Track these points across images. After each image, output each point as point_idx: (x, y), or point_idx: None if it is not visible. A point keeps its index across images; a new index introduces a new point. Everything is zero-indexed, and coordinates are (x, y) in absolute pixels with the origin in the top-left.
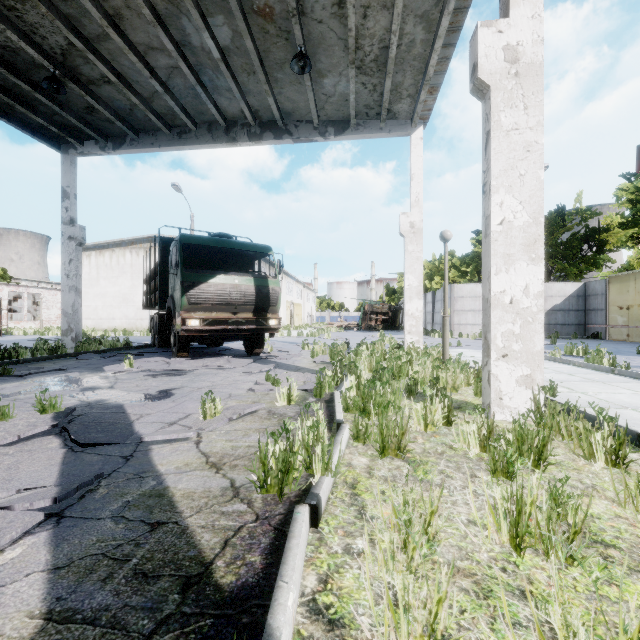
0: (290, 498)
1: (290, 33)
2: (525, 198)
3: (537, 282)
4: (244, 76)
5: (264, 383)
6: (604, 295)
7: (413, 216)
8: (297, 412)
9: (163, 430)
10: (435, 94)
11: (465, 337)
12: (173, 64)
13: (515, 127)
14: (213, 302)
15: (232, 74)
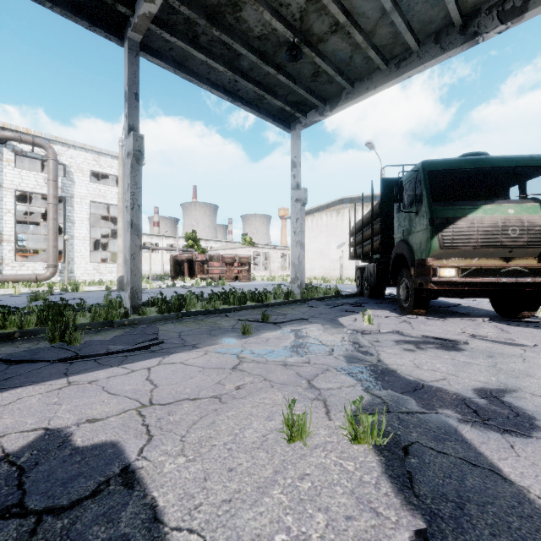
0: None
1: None
2: None
3: None
4: None
5: None
6: None
7: None
8: None
9: None
10: None
11: None
12: None
13: None
14: (476, 244)
15: None
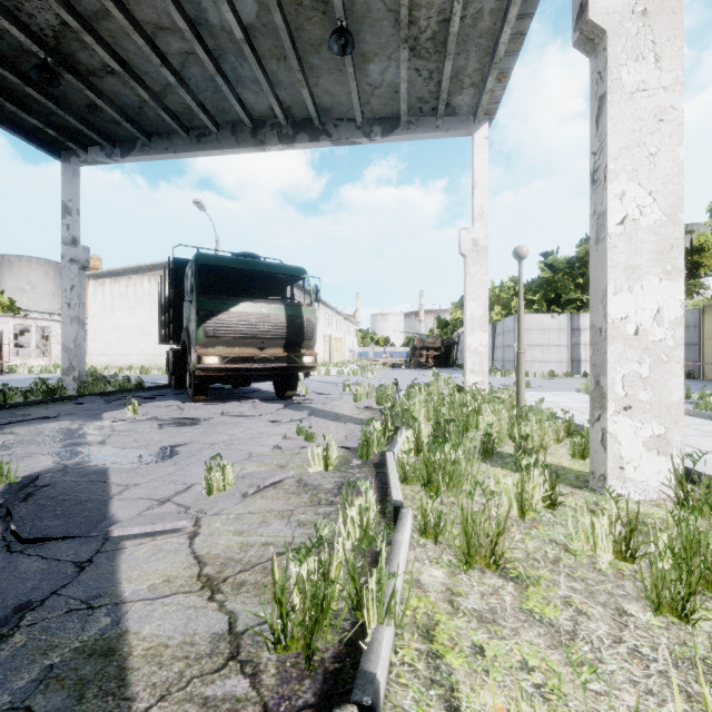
0: (324, 663)
1: (328, 4)
2: (657, 186)
3: (674, 304)
4: (273, 63)
5: (295, 438)
6: (698, 327)
7: (476, 231)
8: (337, 482)
9: (149, 512)
10: (504, 82)
11: (532, 376)
12: (188, 49)
13: (642, 87)
14: (235, 335)
15: (258, 60)
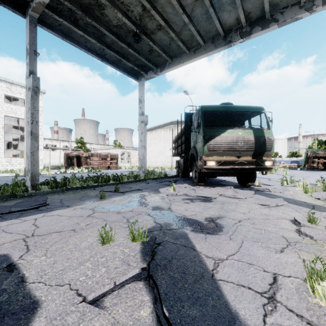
0: None
1: None
2: None
3: None
4: None
5: (311, 226)
6: None
7: None
8: None
9: (274, 322)
10: None
11: None
12: None
13: None
14: (224, 149)
15: None
